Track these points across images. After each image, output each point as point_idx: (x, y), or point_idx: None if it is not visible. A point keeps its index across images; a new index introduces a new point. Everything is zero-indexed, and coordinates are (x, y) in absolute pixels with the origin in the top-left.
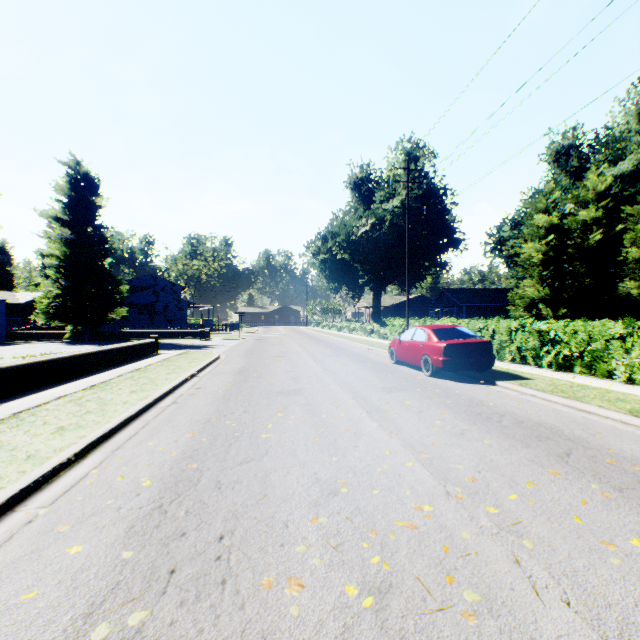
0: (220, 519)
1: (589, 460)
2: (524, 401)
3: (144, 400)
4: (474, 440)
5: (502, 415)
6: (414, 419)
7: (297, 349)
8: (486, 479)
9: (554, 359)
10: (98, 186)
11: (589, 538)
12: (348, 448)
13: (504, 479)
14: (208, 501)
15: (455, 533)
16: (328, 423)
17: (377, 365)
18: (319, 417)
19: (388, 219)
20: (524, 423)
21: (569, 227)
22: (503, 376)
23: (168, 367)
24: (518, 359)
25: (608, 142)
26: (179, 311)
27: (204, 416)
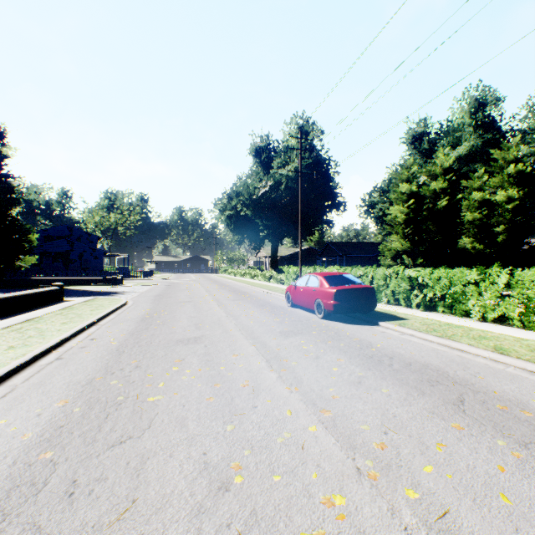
0: None
1: (483, 407)
2: (406, 341)
3: (19, 358)
4: (373, 389)
5: (391, 357)
6: (312, 367)
7: (204, 294)
8: (395, 443)
9: (422, 301)
10: (4, 135)
11: (528, 530)
12: (246, 410)
13: (413, 441)
14: (45, 525)
15: None
16: (226, 377)
17: (275, 308)
18: (217, 369)
19: (284, 182)
20: (412, 365)
21: (424, 194)
22: (383, 317)
23: (67, 316)
24: (392, 301)
25: (449, 131)
26: (94, 259)
27: (87, 375)
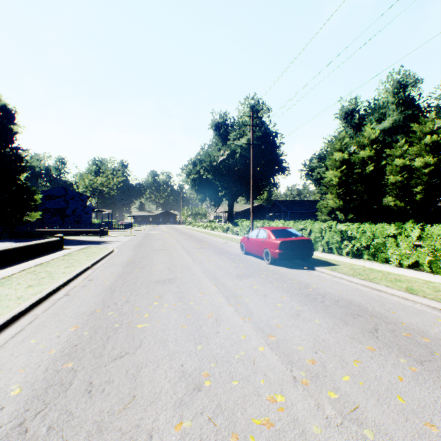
0: (83, 435)
1: (392, 334)
2: (336, 283)
3: (38, 294)
4: (308, 320)
5: (324, 296)
6: (261, 302)
7: (174, 243)
8: (322, 360)
9: (351, 250)
10: (15, 116)
11: (414, 420)
12: (211, 335)
13: (336, 359)
14: (75, 410)
15: (307, 428)
16: (195, 310)
17: (232, 255)
18: (188, 304)
19: (239, 151)
20: (340, 302)
21: (354, 161)
22: (319, 263)
23: (68, 261)
24: (327, 250)
25: (376, 108)
26: (85, 214)
27: (90, 308)
